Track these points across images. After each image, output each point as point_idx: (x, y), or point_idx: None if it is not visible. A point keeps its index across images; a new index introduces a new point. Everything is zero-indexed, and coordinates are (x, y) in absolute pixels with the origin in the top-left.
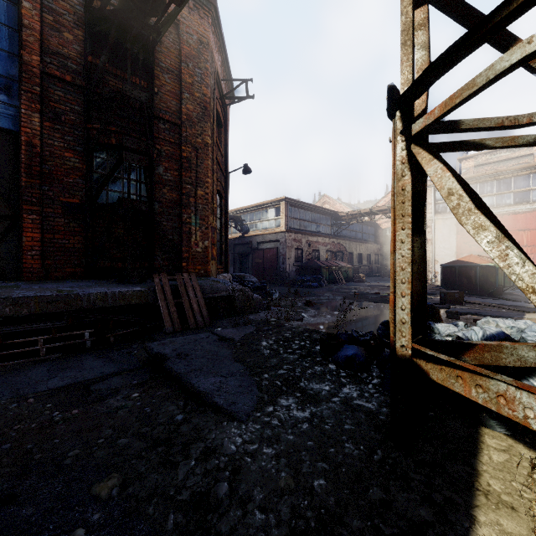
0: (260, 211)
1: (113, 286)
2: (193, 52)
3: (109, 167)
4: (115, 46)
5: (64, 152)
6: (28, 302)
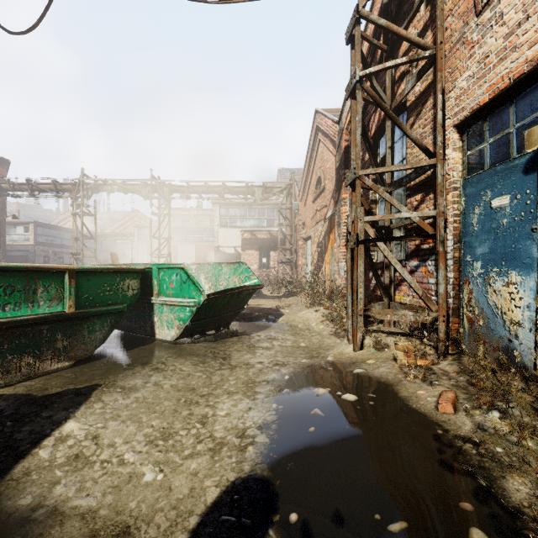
0: (8, 226)
1: None
2: None
3: None
4: None
5: None
6: None
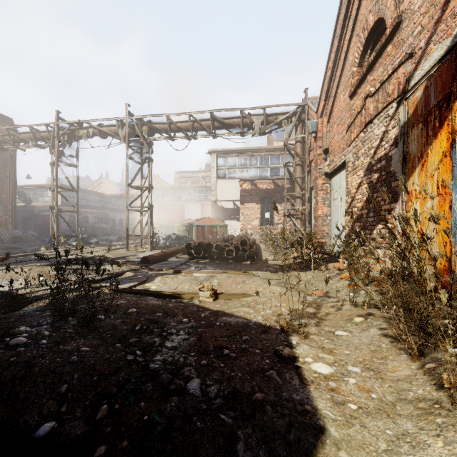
0: (42, 190)
1: None
2: None
3: None
4: None
5: None
6: None
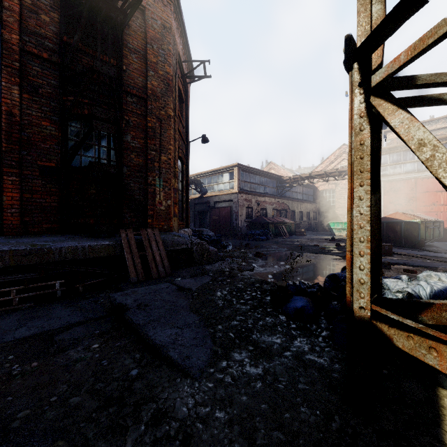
0: (217, 175)
1: (84, 241)
2: (157, 35)
3: (82, 135)
4: (87, 28)
5: (41, 121)
6: (2, 256)
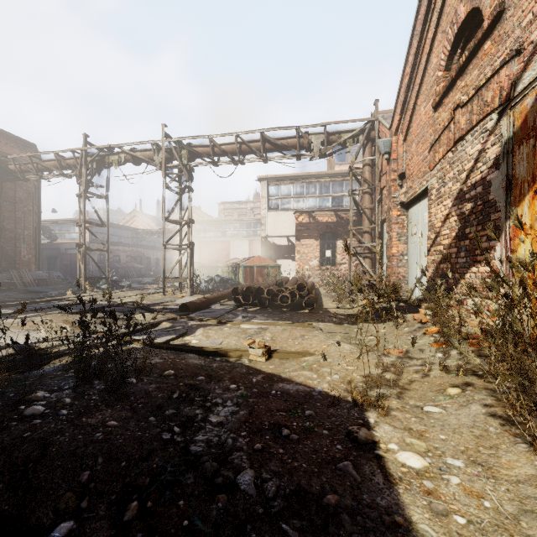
0: (69, 225)
1: None
2: None
3: None
4: None
5: None
6: None
